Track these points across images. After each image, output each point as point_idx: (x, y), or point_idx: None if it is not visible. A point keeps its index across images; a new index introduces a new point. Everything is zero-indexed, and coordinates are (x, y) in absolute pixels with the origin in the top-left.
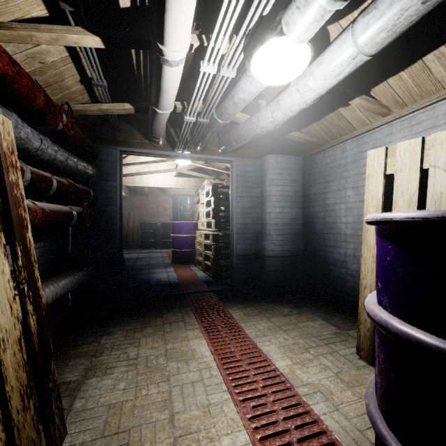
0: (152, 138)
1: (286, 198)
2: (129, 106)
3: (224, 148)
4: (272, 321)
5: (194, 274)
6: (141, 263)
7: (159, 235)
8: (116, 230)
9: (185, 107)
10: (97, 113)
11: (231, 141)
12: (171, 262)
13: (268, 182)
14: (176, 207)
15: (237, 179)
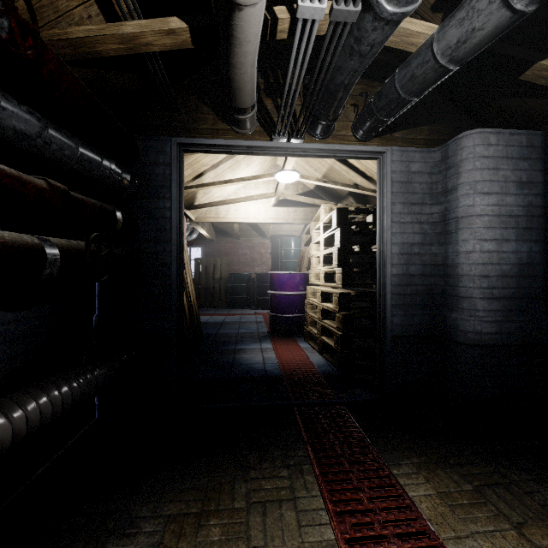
0: (233, 113)
1: (507, 220)
2: (178, 23)
3: (371, 124)
4: (537, 547)
5: (304, 357)
6: (226, 332)
7: (253, 290)
8: (171, 286)
9: (295, 18)
10: (119, 51)
11: (393, 94)
12: (268, 332)
13: (465, 188)
14: (276, 252)
15: (392, 188)
